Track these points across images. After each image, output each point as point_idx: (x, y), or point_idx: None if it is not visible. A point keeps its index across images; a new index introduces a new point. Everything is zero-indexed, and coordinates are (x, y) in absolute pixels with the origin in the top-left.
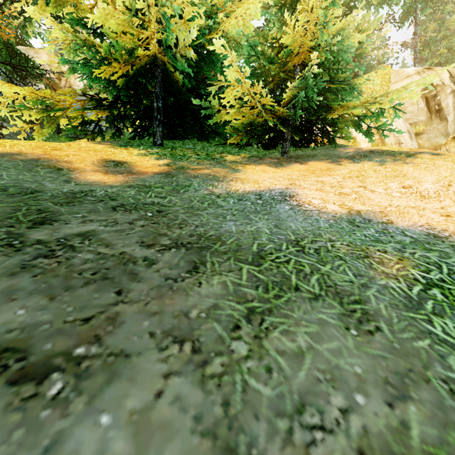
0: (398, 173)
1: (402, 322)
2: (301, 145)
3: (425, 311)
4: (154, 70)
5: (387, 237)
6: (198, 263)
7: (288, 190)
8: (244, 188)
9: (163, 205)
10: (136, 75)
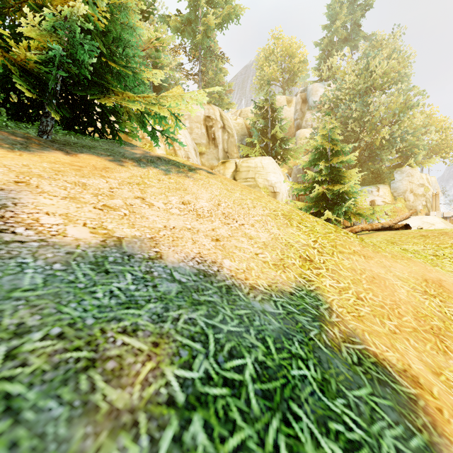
0: (180, 185)
1: None
2: (79, 130)
3: None
4: None
5: (147, 289)
6: None
7: None
8: None
9: None
10: None
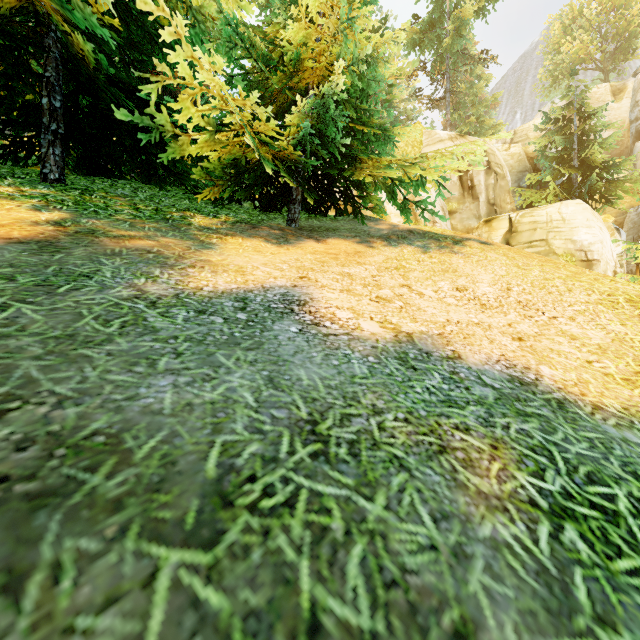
0: (447, 266)
1: None
2: (317, 211)
3: (583, 615)
4: (44, 34)
5: (461, 390)
6: None
7: (296, 291)
8: (216, 284)
9: None
10: None
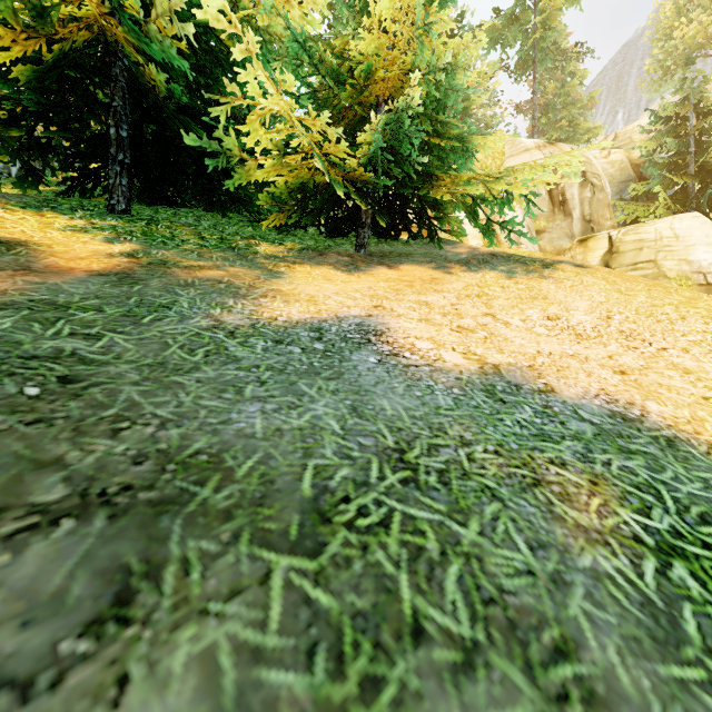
0: (536, 292)
1: (671, 711)
2: (387, 235)
3: (692, 646)
4: (111, 63)
5: (555, 424)
6: (137, 574)
7: (372, 320)
8: (289, 314)
9: (85, 360)
10: (61, 60)
